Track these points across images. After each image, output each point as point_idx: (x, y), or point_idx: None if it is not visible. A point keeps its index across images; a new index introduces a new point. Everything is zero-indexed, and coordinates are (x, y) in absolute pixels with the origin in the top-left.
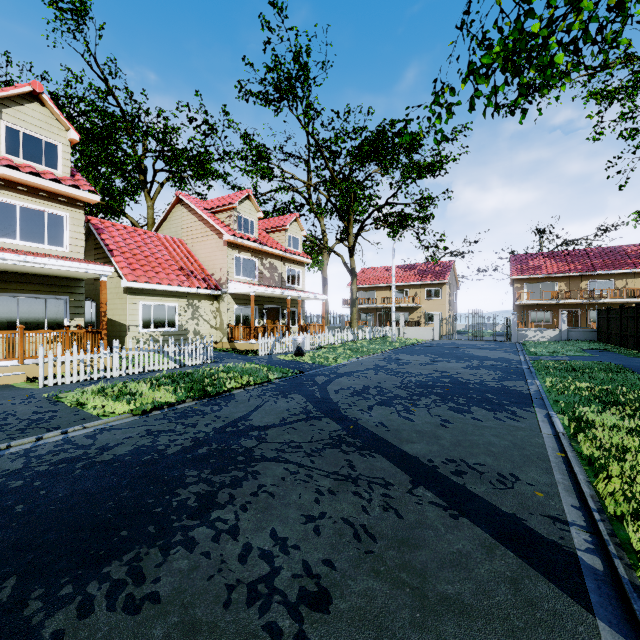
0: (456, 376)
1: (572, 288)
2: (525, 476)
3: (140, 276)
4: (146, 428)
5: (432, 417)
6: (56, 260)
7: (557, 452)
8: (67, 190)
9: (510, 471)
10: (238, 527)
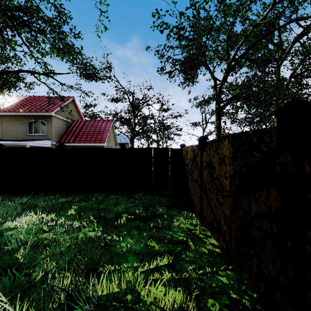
0: None
1: None
2: None
3: None
4: None
5: None
6: None
7: None
8: None
9: None
10: None
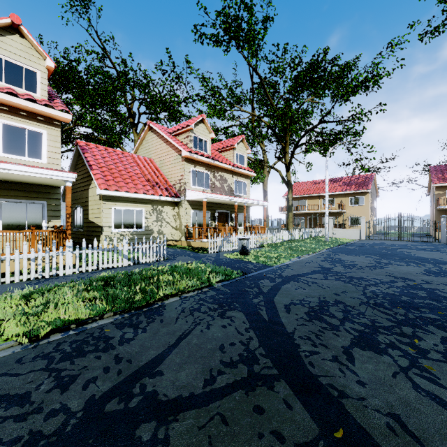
0: (429, 287)
1: None
2: None
3: (111, 185)
4: None
5: None
6: (20, 166)
7: None
8: (42, 109)
9: None
10: None
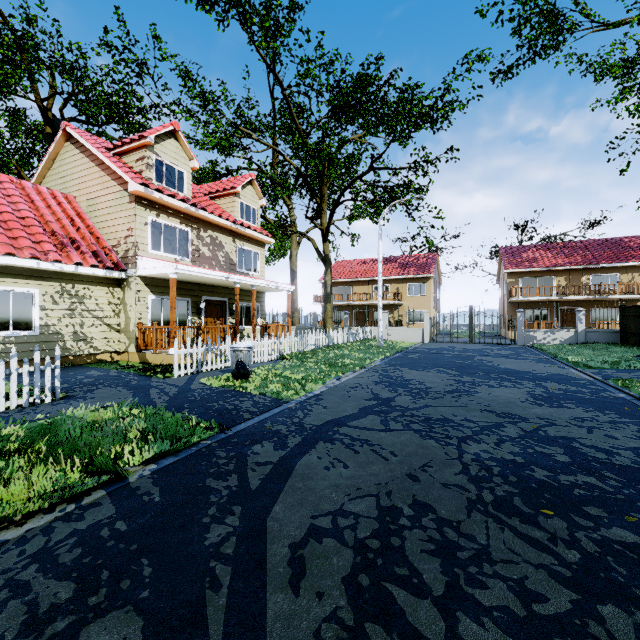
0: (558, 434)
1: (572, 283)
2: None
3: None
4: None
5: None
6: None
7: None
8: None
9: None
10: None
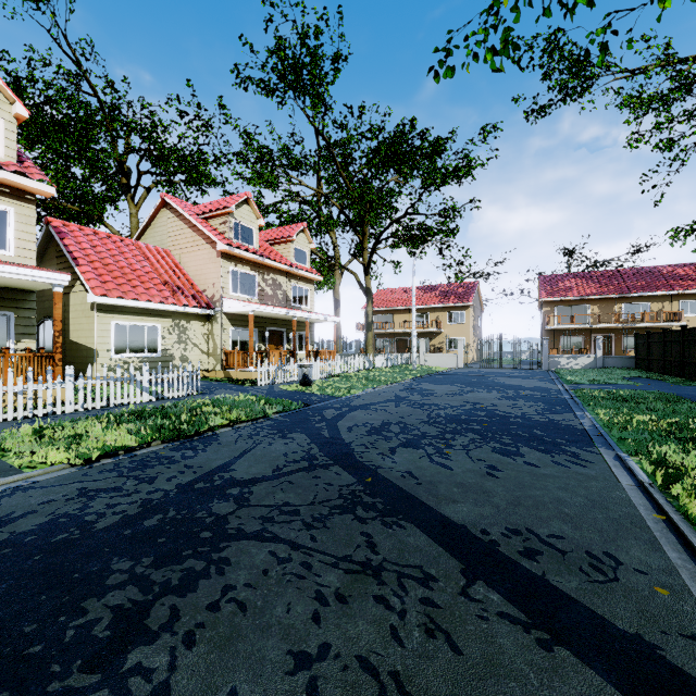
0: (492, 408)
1: (605, 311)
2: (627, 556)
3: (112, 290)
4: (81, 486)
5: (474, 462)
6: None
7: (653, 513)
8: (10, 178)
9: (602, 548)
10: (169, 689)
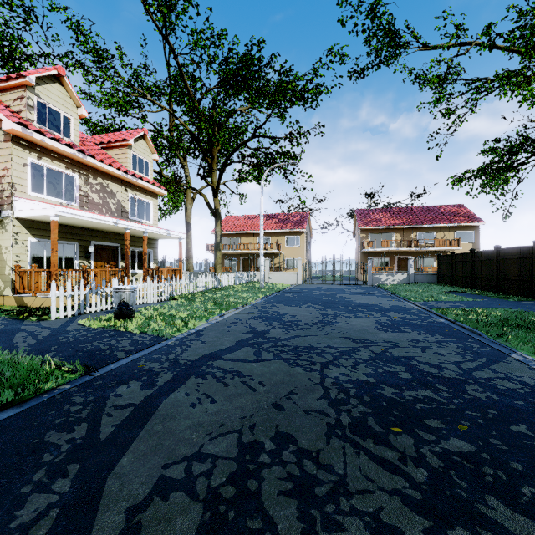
0: (401, 354)
1: (405, 238)
2: None
3: None
4: None
5: None
6: None
7: None
8: None
9: None
10: None
